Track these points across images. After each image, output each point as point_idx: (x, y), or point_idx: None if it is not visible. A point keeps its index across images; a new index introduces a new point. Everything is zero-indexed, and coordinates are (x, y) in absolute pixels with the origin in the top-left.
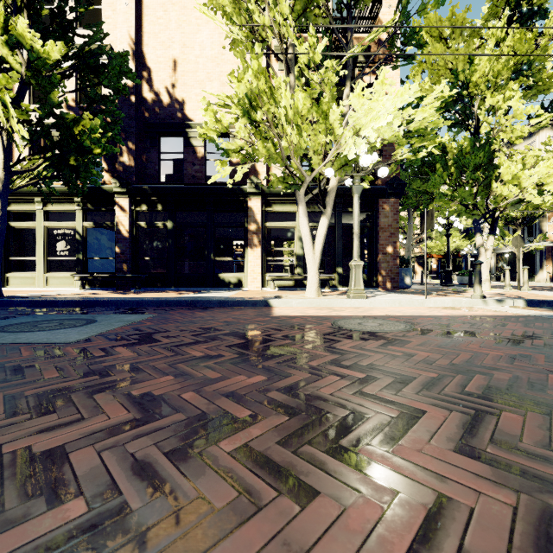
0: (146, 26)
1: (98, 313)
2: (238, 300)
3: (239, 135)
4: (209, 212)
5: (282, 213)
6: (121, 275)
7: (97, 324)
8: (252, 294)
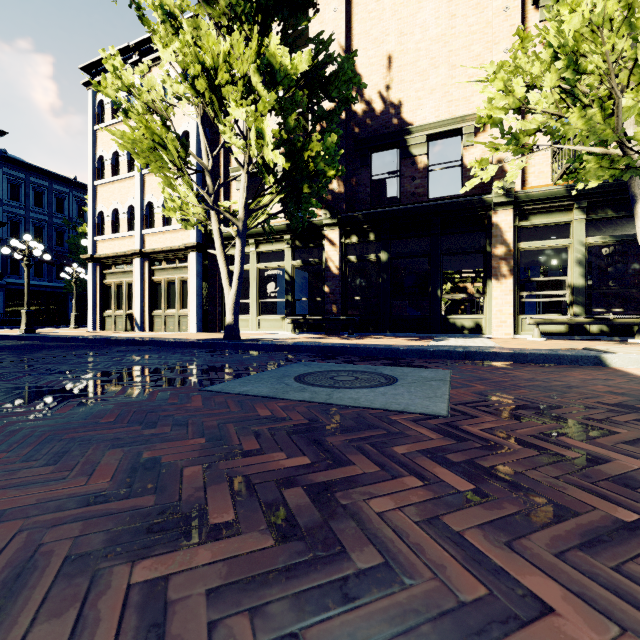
0: (356, 27)
1: (364, 363)
2: (545, 353)
3: (539, 106)
4: (434, 236)
5: (531, 230)
6: (334, 317)
7: (406, 382)
8: (521, 343)
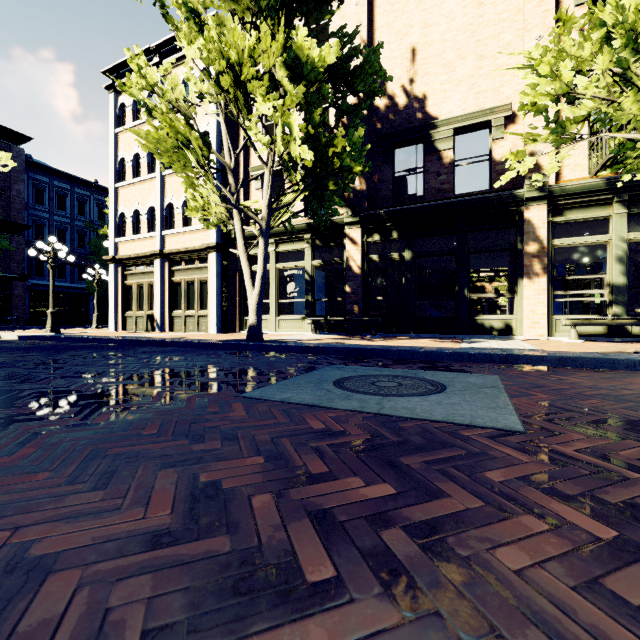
0: (378, 20)
1: (399, 367)
2: (597, 357)
3: (589, 91)
4: (461, 233)
5: (563, 226)
6: (357, 318)
7: (456, 389)
8: (560, 346)
